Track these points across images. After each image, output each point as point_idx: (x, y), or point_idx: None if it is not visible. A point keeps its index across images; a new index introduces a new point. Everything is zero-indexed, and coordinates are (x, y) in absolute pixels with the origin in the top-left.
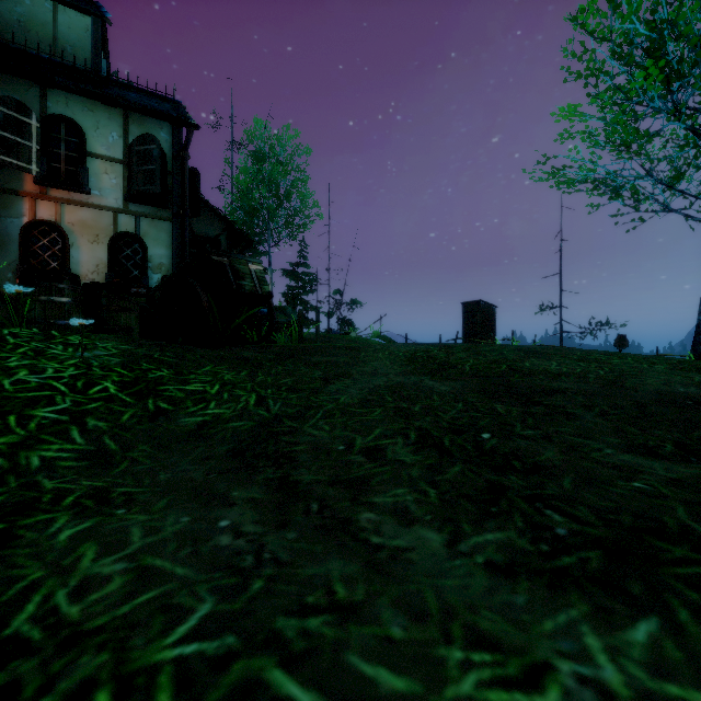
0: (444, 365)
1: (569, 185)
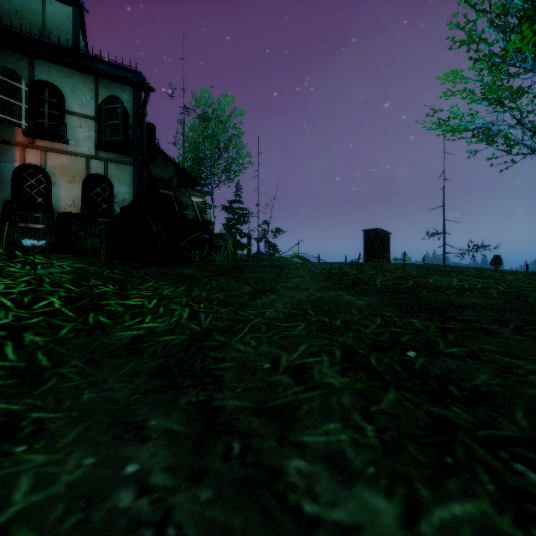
0: (357, 281)
1: (454, 133)
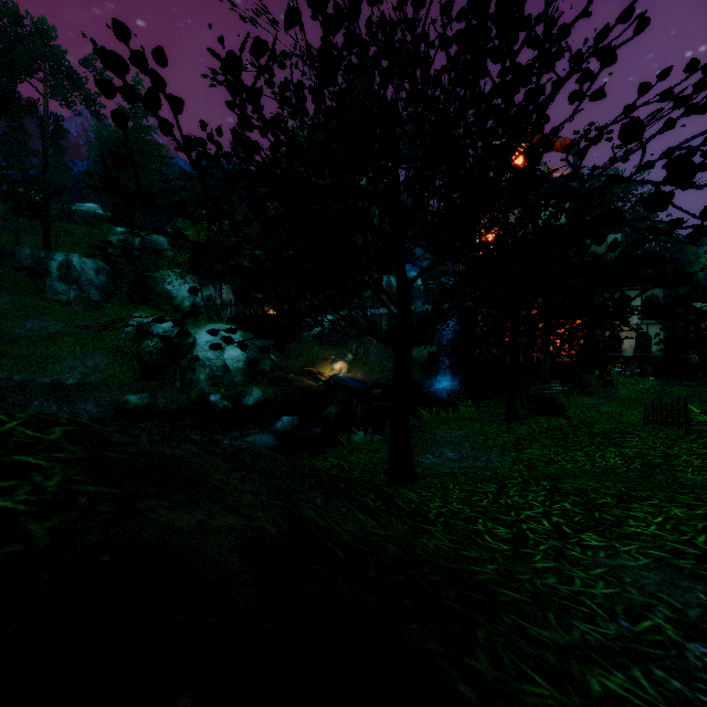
0: None
1: None
